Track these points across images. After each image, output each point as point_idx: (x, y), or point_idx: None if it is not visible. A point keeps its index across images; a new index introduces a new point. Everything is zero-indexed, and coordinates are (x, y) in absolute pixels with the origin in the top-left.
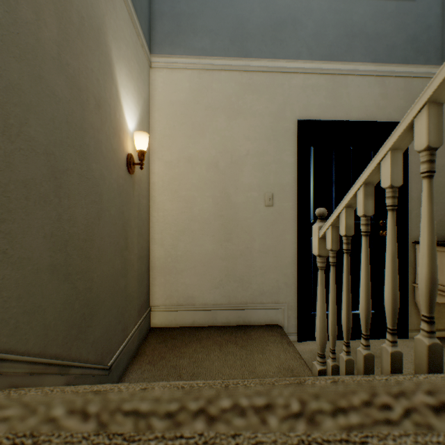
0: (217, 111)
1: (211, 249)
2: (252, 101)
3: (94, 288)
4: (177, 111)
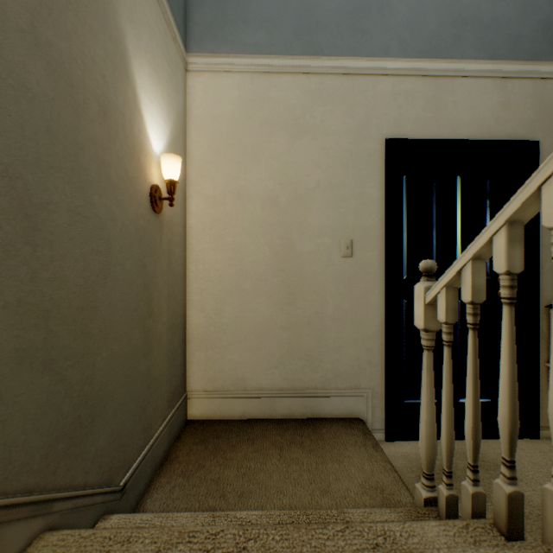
0: (277, 129)
1: (267, 315)
2: (324, 115)
3: (97, 377)
4: (222, 129)
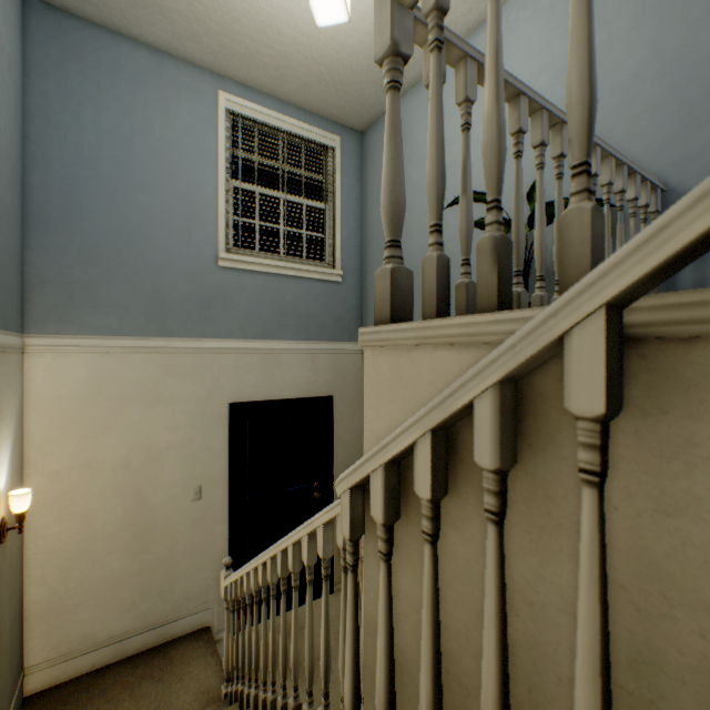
0: (130, 401)
1: (120, 567)
2: (176, 386)
3: None
4: (69, 406)
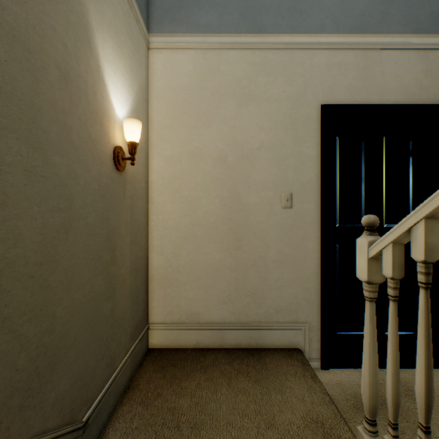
0: (226, 97)
1: (218, 258)
2: (267, 84)
3: (58, 327)
4: (179, 98)
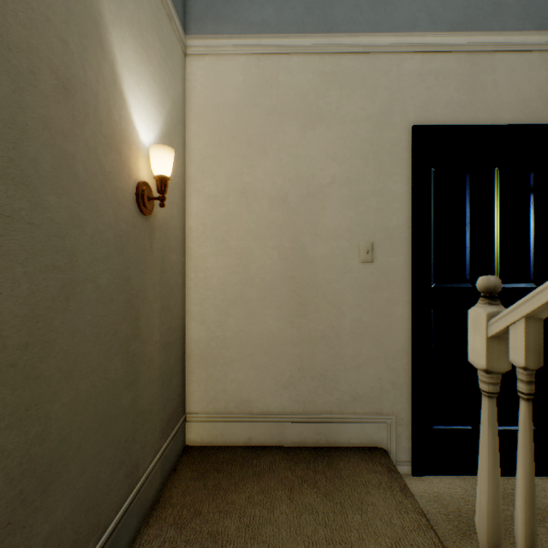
0: (286, 117)
1: (275, 328)
2: (340, 100)
3: (54, 431)
4: (225, 119)
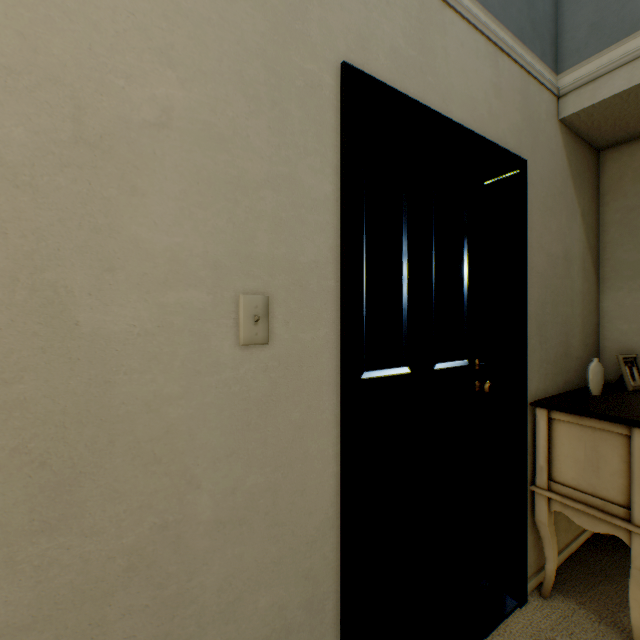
0: None
1: None
2: None
3: None
4: None
